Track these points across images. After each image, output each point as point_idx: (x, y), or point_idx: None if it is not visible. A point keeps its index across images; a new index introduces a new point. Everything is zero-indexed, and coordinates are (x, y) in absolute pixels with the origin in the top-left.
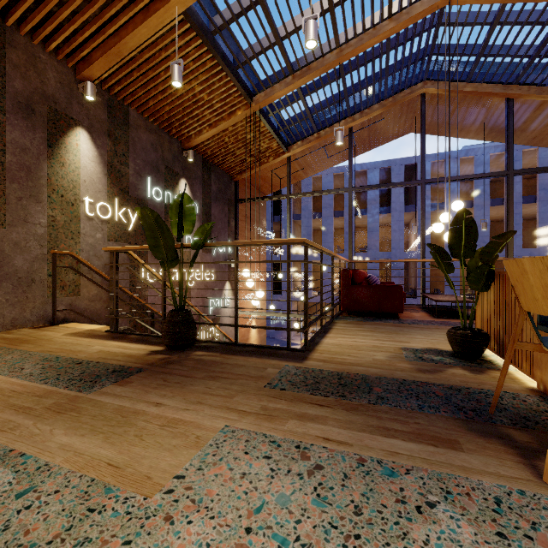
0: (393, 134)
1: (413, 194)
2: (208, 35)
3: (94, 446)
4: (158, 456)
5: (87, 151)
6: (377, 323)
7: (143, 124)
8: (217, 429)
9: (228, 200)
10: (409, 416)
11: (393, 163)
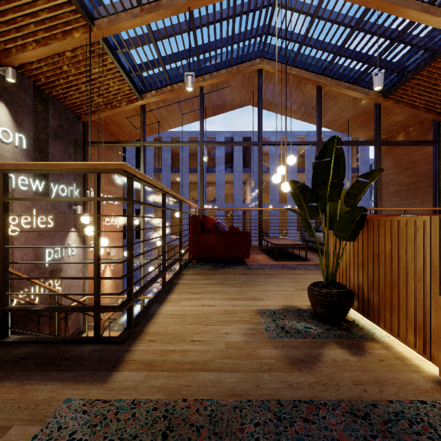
0: (236, 103)
1: (249, 160)
2: None
3: None
4: None
5: None
6: (226, 271)
7: None
8: None
9: (73, 141)
10: None
11: (235, 134)
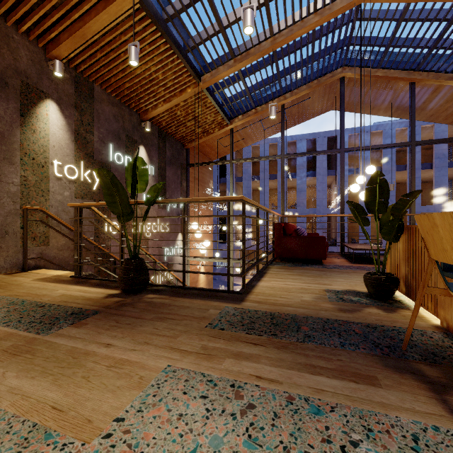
0: (317, 110)
1: (334, 161)
2: (161, 22)
3: (42, 389)
4: (102, 398)
5: (56, 121)
6: (304, 268)
7: (106, 98)
8: (160, 369)
9: (180, 164)
10: (333, 353)
11: (317, 136)
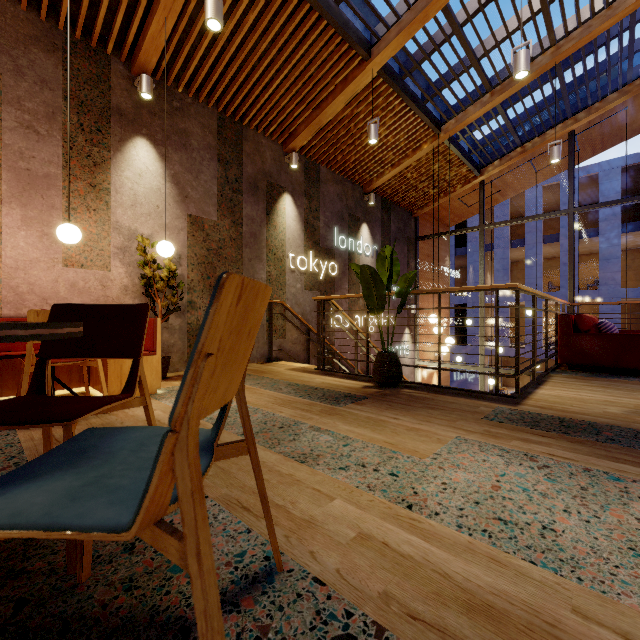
0: None
1: None
2: (398, 82)
3: (368, 433)
4: (416, 443)
5: (291, 213)
6: (612, 379)
7: (331, 178)
8: (452, 437)
9: (407, 239)
10: None
11: None
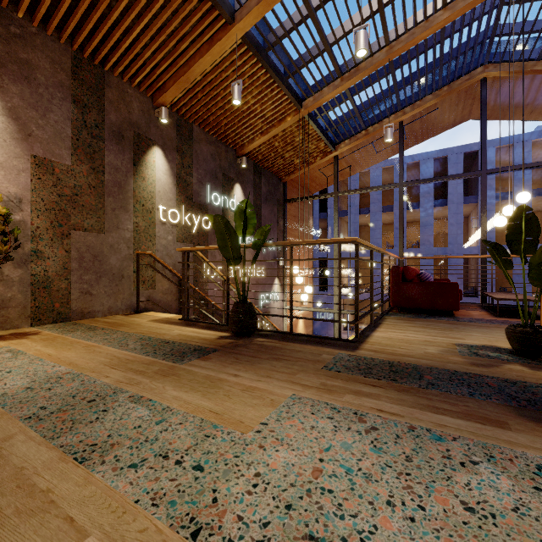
0: (449, 122)
1: (474, 184)
2: (262, 53)
3: (197, 399)
4: (245, 410)
5: (161, 166)
6: (429, 320)
7: (204, 138)
8: (287, 396)
9: (277, 201)
10: (459, 400)
11: (449, 152)
